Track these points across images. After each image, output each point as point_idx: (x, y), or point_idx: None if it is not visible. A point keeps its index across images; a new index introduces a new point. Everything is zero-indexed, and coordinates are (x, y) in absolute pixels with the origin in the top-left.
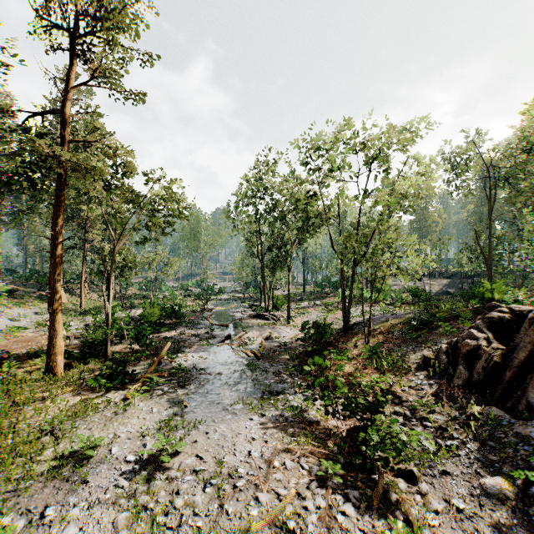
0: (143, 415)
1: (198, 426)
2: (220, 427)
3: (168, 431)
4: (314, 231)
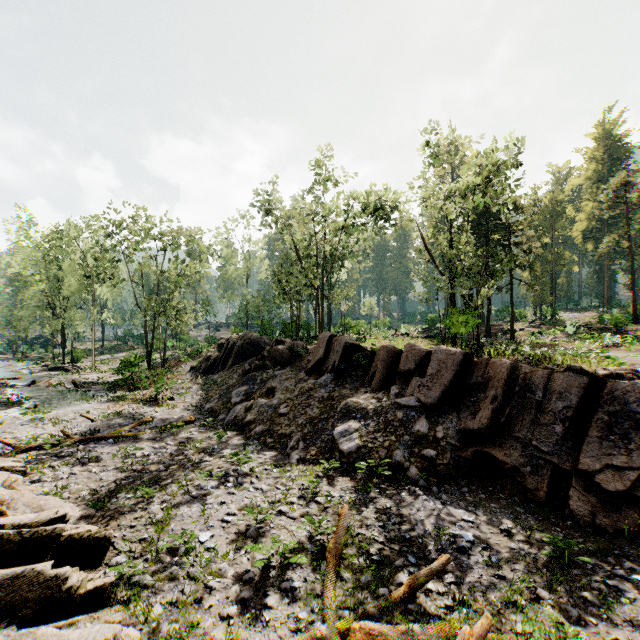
0: (3, 415)
1: (54, 410)
2: (71, 408)
3: (34, 414)
4: (120, 288)
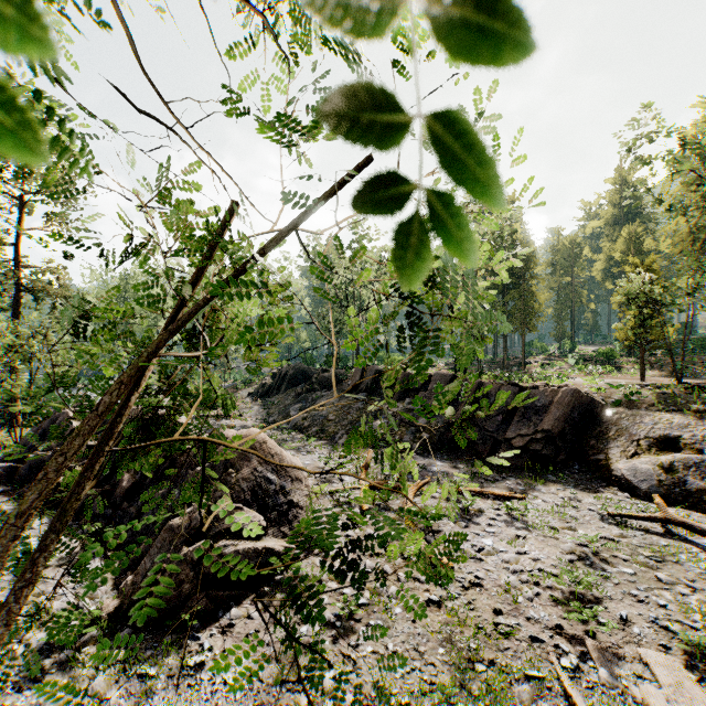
0: None
1: None
2: None
3: None
4: None
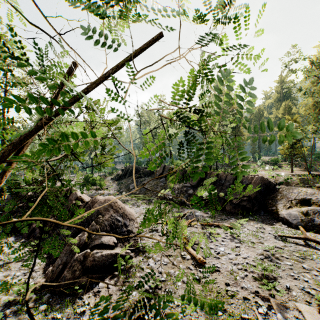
0: None
1: None
2: None
3: None
4: None
